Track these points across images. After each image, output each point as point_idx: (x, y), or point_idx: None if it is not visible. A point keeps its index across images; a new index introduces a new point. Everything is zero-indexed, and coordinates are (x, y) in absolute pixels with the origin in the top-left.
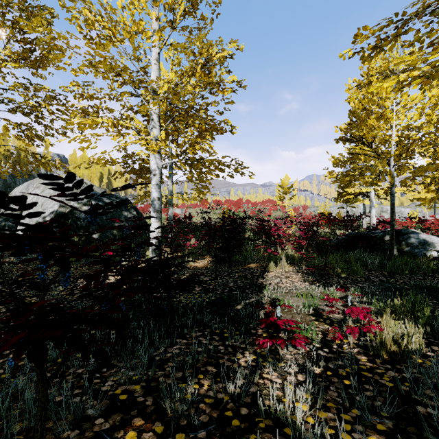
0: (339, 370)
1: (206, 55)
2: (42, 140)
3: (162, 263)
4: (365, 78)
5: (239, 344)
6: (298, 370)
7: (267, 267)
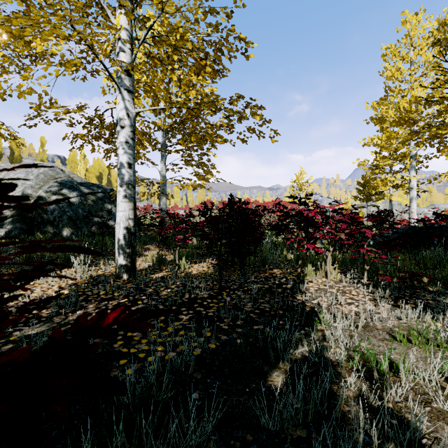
0: None
1: None
2: None
3: None
4: (404, 41)
5: None
6: None
7: (303, 275)
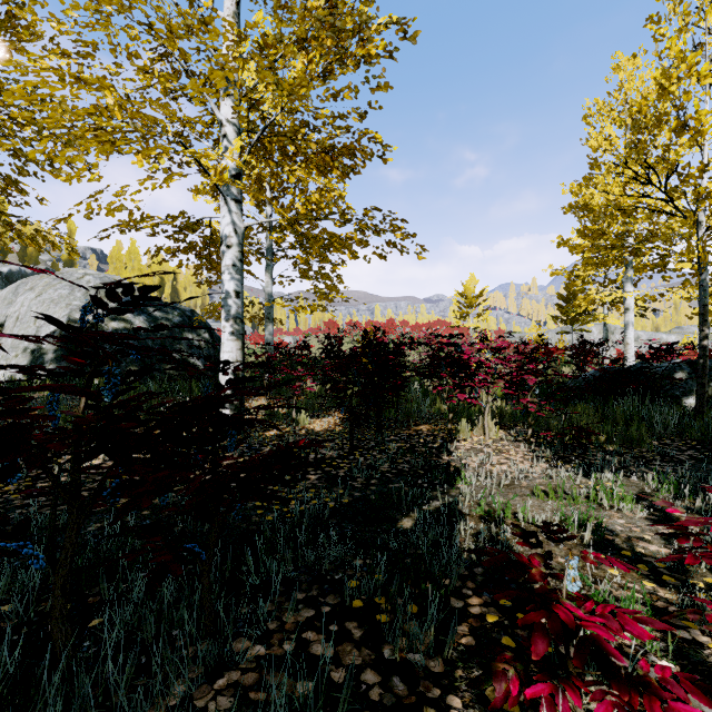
0: None
1: None
2: (21, 192)
3: (181, 411)
4: (616, 96)
5: (423, 659)
6: None
7: (455, 432)
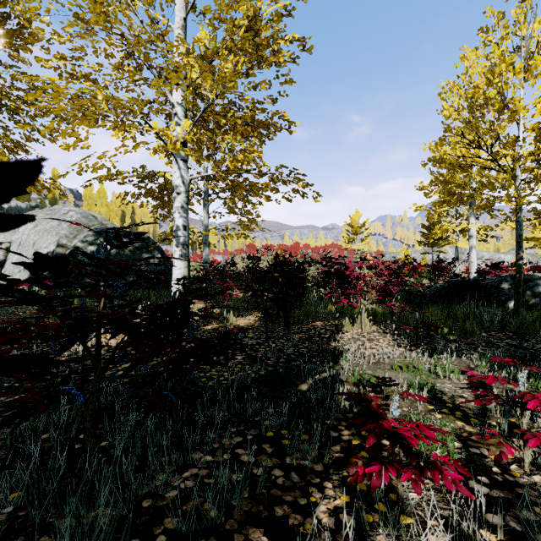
0: (539, 537)
1: (253, 12)
2: (26, 152)
3: (162, 309)
4: (463, 78)
5: (310, 464)
6: (447, 539)
7: (341, 326)
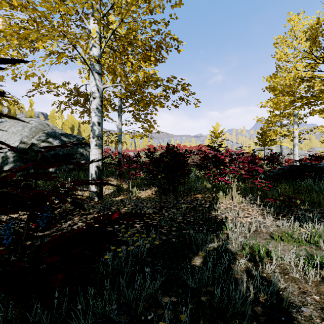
0: None
1: None
2: None
3: None
4: (289, 33)
5: None
6: None
7: (216, 198)
